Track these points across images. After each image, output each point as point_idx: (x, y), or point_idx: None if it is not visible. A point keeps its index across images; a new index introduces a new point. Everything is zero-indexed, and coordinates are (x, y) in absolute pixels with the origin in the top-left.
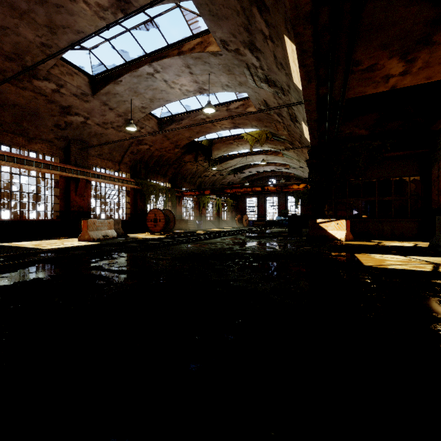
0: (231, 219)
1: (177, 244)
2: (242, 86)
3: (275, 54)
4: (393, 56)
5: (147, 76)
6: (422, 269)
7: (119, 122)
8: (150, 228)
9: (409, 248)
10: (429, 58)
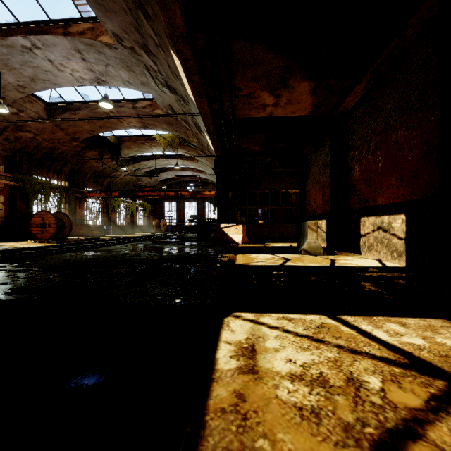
0: (148, 224)
1: (61, 253)
2: (146, 86)
3: (168, 62)
4: (265, 90)
5: (23, 50)
6: (273, 264)
7: None
8: (36, 235)
9: (284, 248)
10: (290, 97)
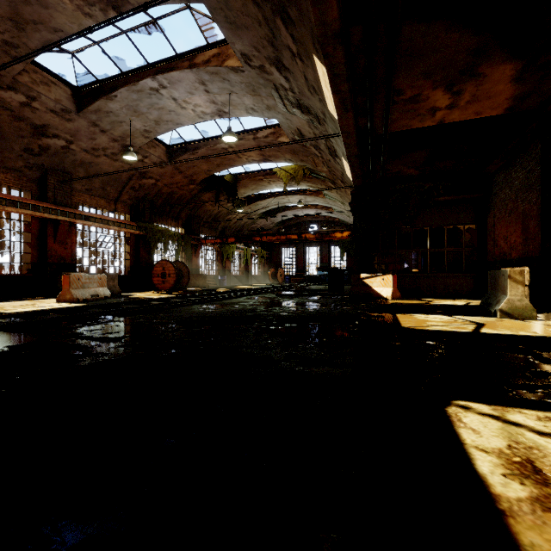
0: (263, 274)
1: (188, 305)
2: (271, 111)
3: (305, 75)
4: (438, 87)
5: (151, 92)
6: (462, 330)
7: (114, 148)
8: (157, 285)
9: (459, 307)
10: (476, 92)
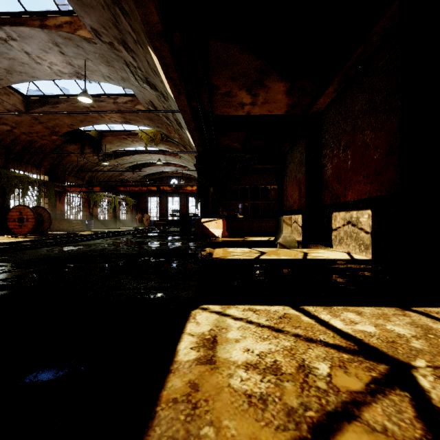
0: (131, 218)
1: (37, 248)
2: (126, 82)
3: (147, 59)
4: (242, 89)
5: None
6: (249, 258)
7: None
8: (13, 229)
9: (261, 242)
10: (266, 97)
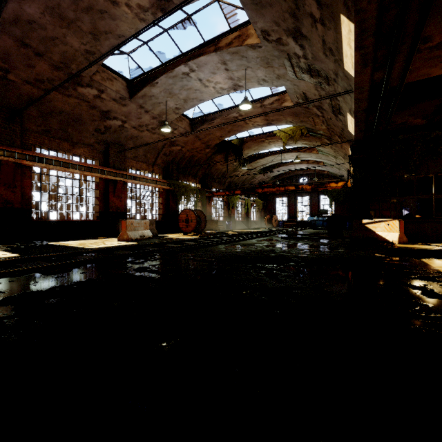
0: (260, 219)
1: (214, 246)
2: (280, 79)
3: (324, 38)
4: None
5: (182, 76)
6: None
7: (154, 124)
8: (182, 228)
9: None
10: None
